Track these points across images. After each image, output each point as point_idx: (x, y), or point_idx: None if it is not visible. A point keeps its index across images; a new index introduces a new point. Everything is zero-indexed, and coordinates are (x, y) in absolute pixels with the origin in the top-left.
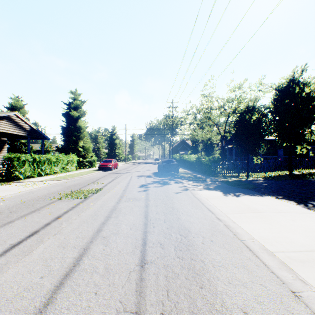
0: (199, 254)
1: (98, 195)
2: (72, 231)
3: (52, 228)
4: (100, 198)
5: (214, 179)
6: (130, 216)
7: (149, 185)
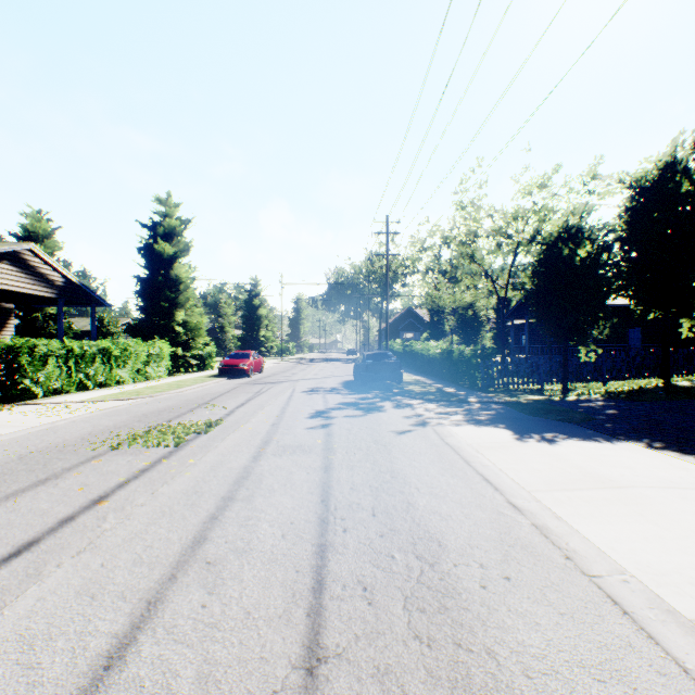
0: (477, 627)
1: (210, 438)
2: (127, 542)
3: (76, 533)
4: (213, 445)
5: (486, 398)
6: (283, 498)
7: (334, 413)
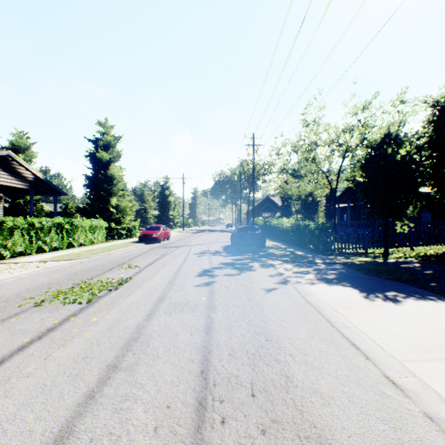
0: None
1: (118, 295)
2: None
3: None
4: (118, 301)
5: (328, 259)
6: (165, 367)
7: (217, 272)
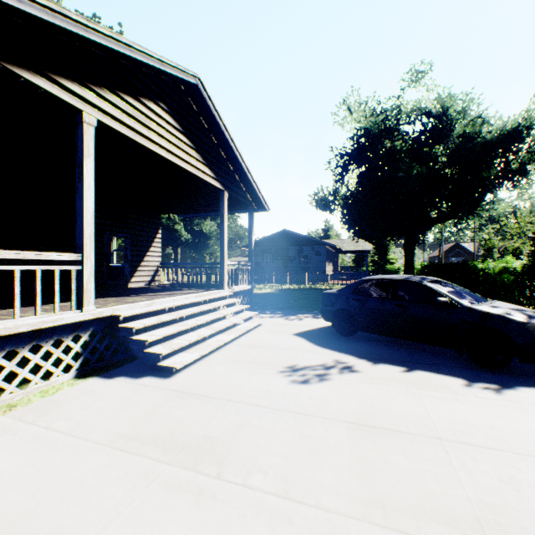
0: None
1: None
2: None
3: None
4: None
5: None
6: None
7: None
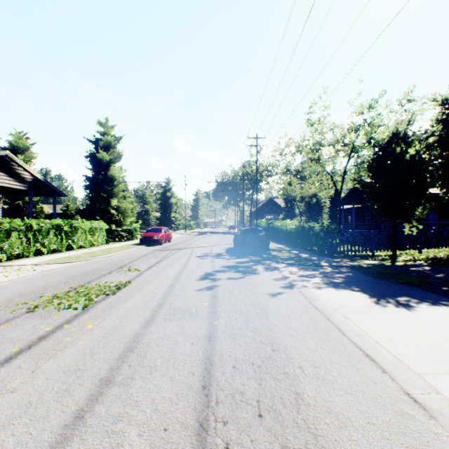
0: None
1: (115, 300)
2: None
3: None
4: (115, 307)
5: (334, 262)
6: (163, 382)
7: (219, 275)
